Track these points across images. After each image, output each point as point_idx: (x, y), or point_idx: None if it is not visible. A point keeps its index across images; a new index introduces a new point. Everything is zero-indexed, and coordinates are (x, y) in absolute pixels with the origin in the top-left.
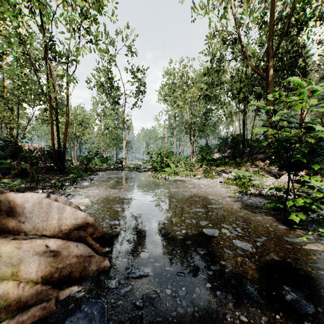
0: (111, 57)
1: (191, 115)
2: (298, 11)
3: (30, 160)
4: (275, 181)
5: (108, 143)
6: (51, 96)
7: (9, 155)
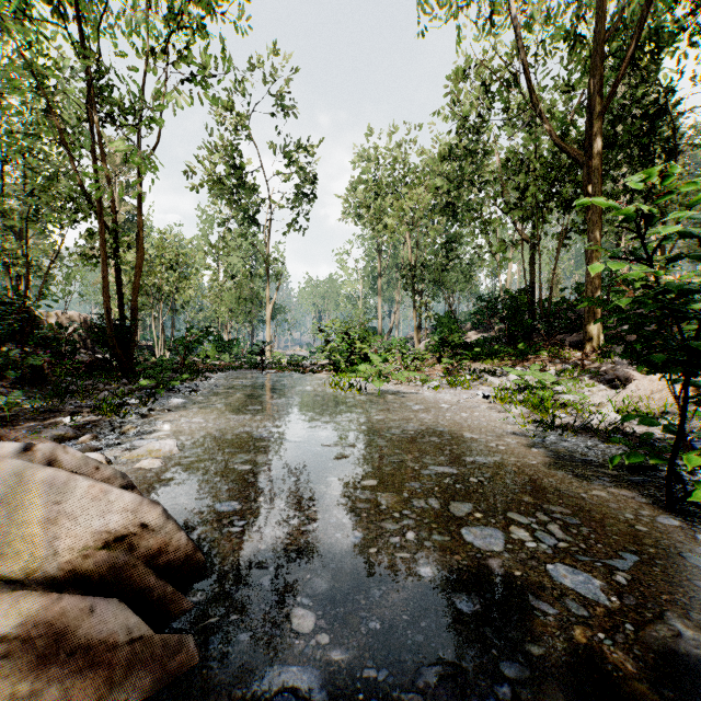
0: (240, 120)
1: (414, 249)
2: (659, 12)
3: (57, 346)
4: (616, 397)
5: (234, 309)
6: (102, 202)
7: (10, 335)
